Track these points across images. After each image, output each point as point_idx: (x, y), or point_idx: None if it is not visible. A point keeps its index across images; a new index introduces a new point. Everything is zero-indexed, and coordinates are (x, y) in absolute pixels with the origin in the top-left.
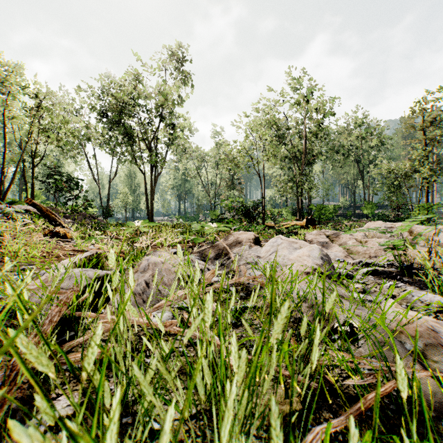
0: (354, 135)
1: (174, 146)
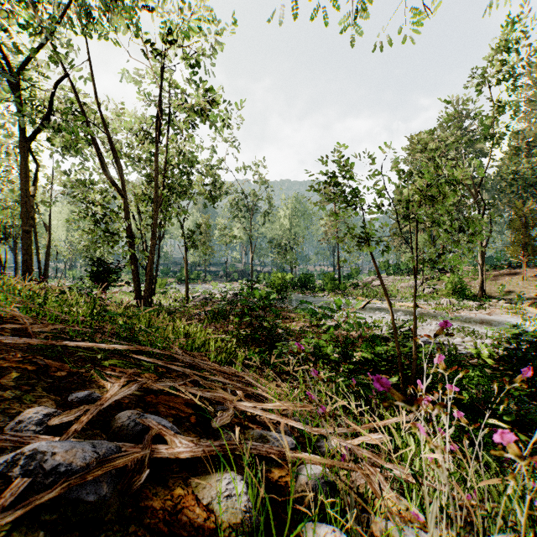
0: None
1: None
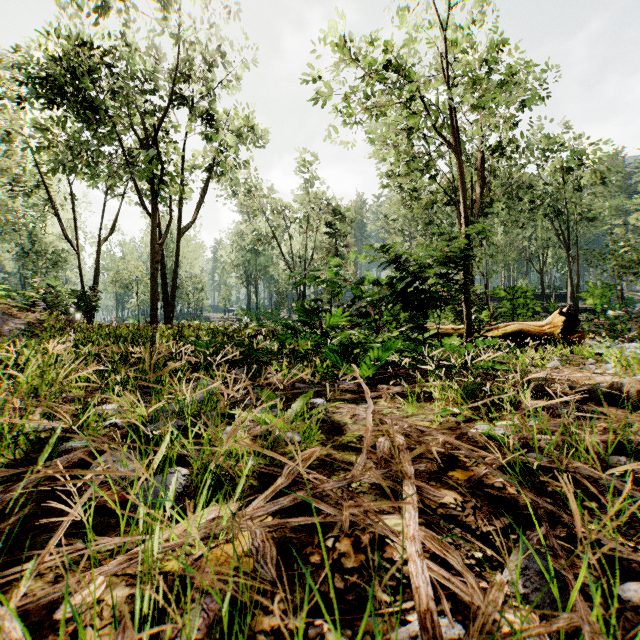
0: (558, 163)
1: (226, 178)
